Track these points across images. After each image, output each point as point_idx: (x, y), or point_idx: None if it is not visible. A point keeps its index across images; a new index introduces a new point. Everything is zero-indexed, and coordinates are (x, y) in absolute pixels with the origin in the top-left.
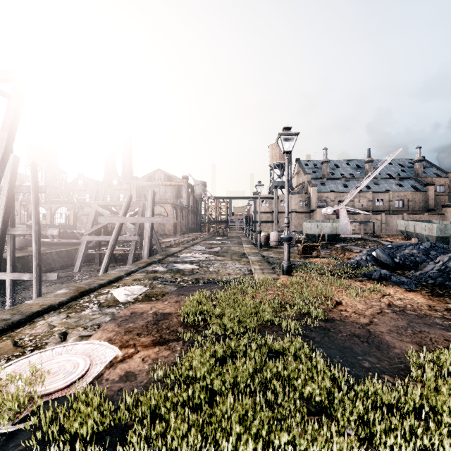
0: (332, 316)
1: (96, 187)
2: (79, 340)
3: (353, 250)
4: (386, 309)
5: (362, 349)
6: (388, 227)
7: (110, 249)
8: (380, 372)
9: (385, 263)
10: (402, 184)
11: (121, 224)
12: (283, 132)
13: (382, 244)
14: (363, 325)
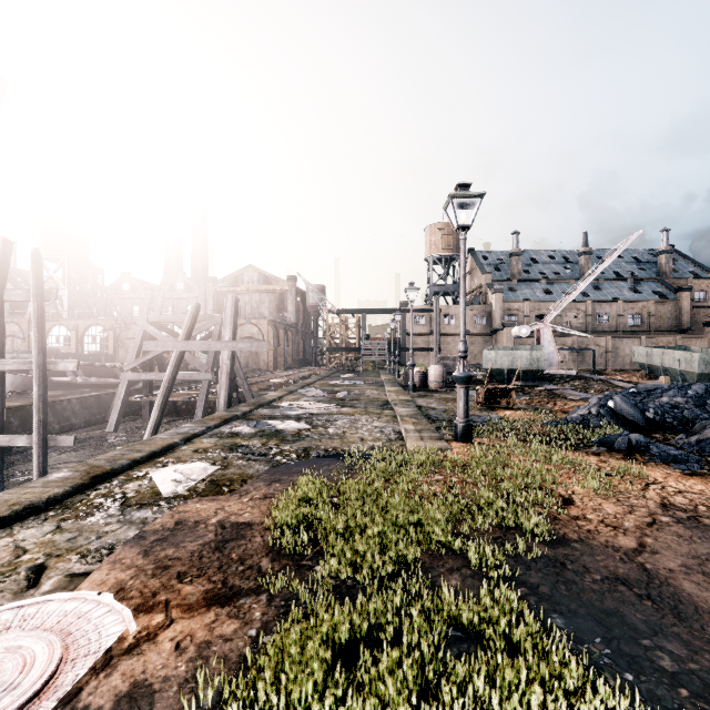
0: (563, 532)
1: (150, 294)
2: (64, 586)
3: (567, 396)
4: (662, 515)
5: (645, 618)
6: (617, 357)
7: (162, 395)
8: (705, 687)
9: (630, 420)
10: (638, 289)
11: (181, 353)
12: (457, 193)
13: (615, 386)
14: (628, 554)
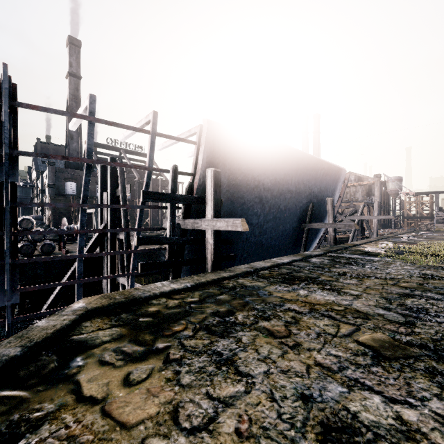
0: None
1: None
2: None
3: None
4: None
5: None
6: None
7: (353, 232)
8: None
9: None
10: None
11: (359, 220)
12: None
13: None
14: None
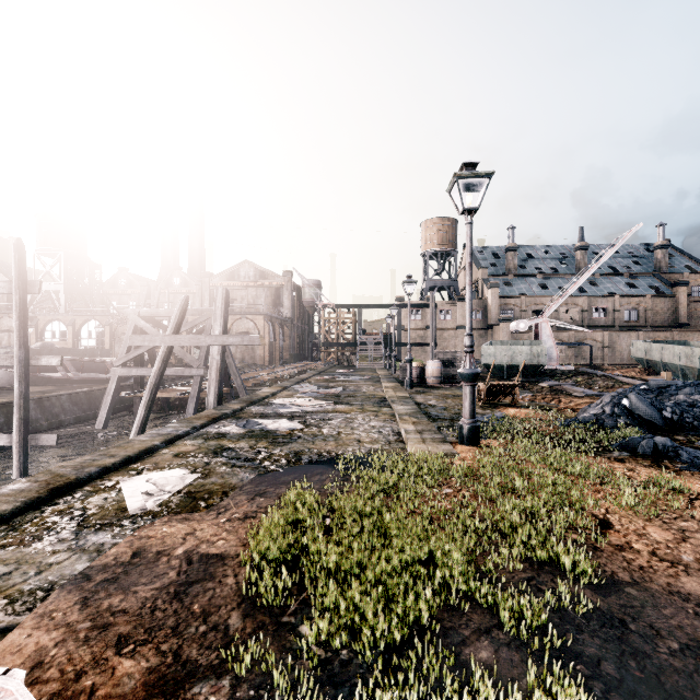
0: (610, 570)
1: (146, 289)
2: None
3: (571, 393)
4: None
5: None
6: (614, 352)
7: (149, 392)
8: None
9: (647, 419)
10: (634, 283)
11: (170, 348)
12: (463, 172)
13: (620, 382)
14: None
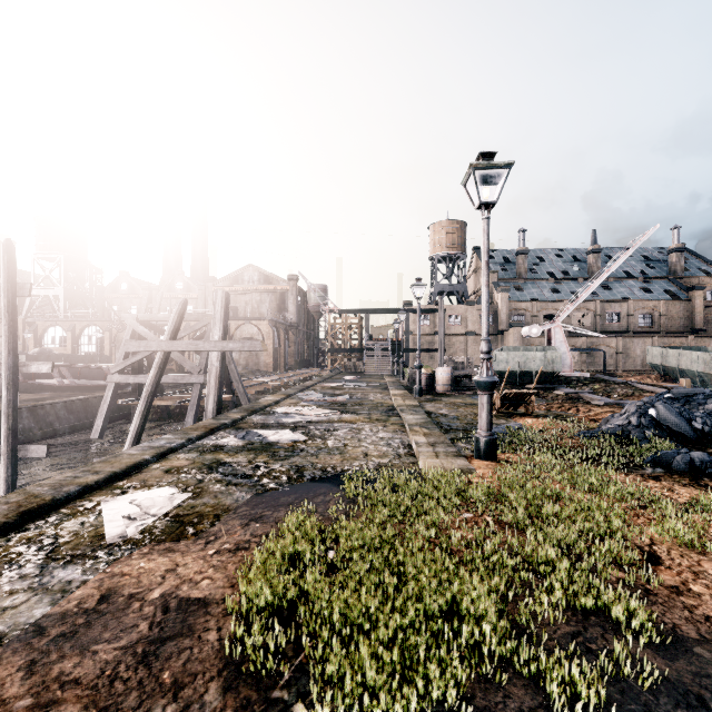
0: (671, 621)
1: (148, 294)
2: None
3: (588, 401)
4: None
5: None
6: (628, 358)
7: (145, 401)
8: None
9: (676, 431)
10: (649, 288)
11: (166, 354)
12: (480, 162)
13: (640, 389)
14: None
